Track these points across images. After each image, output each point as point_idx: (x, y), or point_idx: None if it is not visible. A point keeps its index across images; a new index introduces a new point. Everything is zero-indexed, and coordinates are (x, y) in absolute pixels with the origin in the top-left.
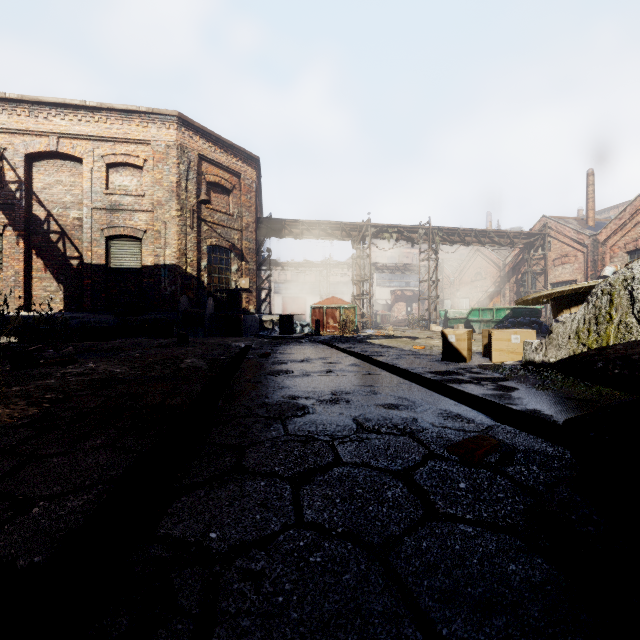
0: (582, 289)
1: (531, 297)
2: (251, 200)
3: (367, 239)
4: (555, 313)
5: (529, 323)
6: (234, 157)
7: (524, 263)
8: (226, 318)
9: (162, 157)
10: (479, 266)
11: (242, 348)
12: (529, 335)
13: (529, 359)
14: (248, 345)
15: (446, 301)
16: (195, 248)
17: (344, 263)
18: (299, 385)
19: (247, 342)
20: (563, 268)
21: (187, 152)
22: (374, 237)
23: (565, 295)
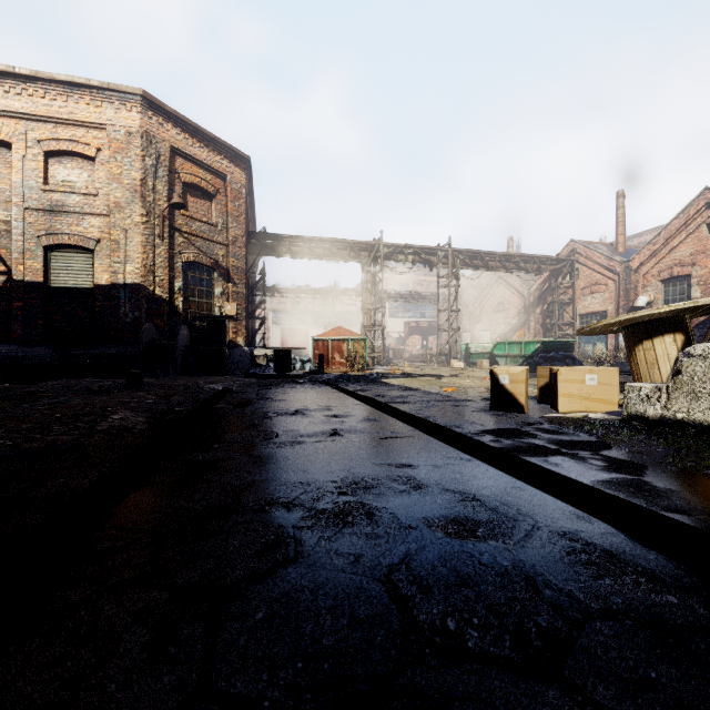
0: (671, 313)
1: (603, 323)
2: (240, 208)
3: (379, 261)
4: (631, 345)
5: (562, 358)
6: (218, 154)
7: (550, 292)
8: (205, 352)
9: (121, 147)
10: (501, 295)
11: (216, 392)
12: (610, 375)
13: (636, 412)
14: (227, 388)
15: (465, 334)
16: (166, 264)
17: (352, 290)
18: (281, 465)
19: (227, 383)
20: (593, 298)
21: (155, 143)
22: (387, 259)
23: (645, 321)
